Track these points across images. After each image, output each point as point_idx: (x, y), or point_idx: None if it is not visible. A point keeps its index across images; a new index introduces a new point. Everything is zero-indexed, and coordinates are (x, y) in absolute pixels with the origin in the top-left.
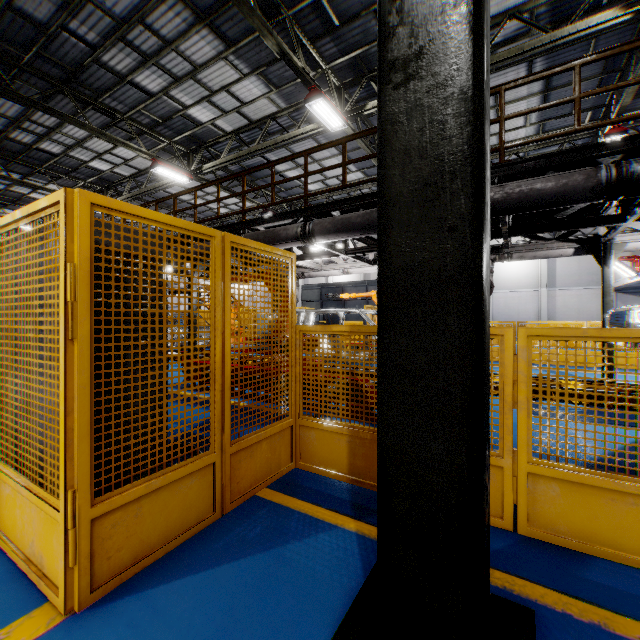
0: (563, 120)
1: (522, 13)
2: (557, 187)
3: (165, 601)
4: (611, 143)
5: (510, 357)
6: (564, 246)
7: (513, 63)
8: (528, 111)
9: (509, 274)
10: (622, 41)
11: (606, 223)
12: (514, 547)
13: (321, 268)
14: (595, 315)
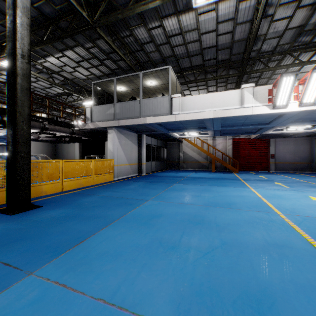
0: None
1: None
2: None
3: None
4: None
5: None
6: None
7: None
8: None
9: None
10: None
11: None
12: None
13: None
14: None
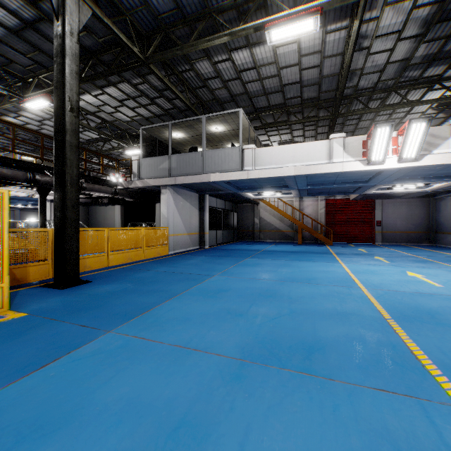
0: None
1: None
2: (14, 175)
3: (22, 302)
4: (26, 162)
5: (51, 236)
6: None
7: None
8: None
9: None
10: None
11: (6, 184)
12: None
13: None
14: None
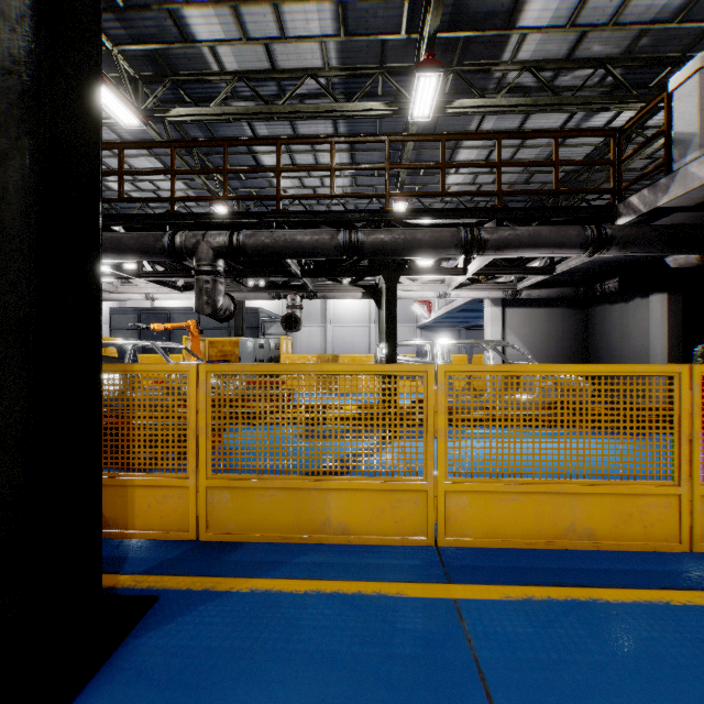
0: (370, 179)
1: (319, 75)
2: (312, 241)
3: None
4: (354, 212)
5: (194, 390)
6: (354, 290)
7: (321, 117)
8: (298, 169)
9: (346, 309)
10: (398, 128)
11: (370, 275)
12: (186, 552)
13: (116, 290)
14: (409, 348)
